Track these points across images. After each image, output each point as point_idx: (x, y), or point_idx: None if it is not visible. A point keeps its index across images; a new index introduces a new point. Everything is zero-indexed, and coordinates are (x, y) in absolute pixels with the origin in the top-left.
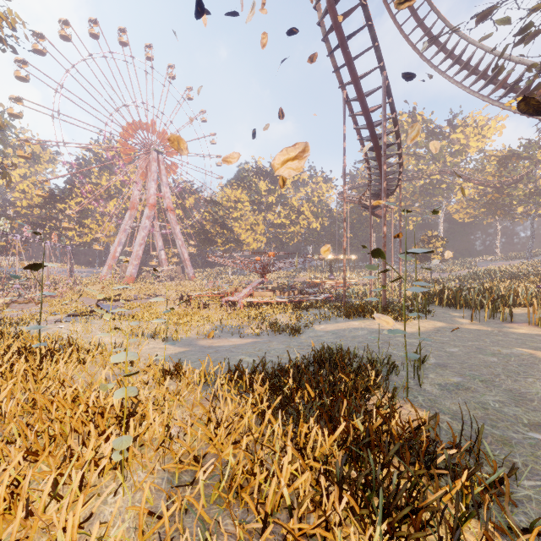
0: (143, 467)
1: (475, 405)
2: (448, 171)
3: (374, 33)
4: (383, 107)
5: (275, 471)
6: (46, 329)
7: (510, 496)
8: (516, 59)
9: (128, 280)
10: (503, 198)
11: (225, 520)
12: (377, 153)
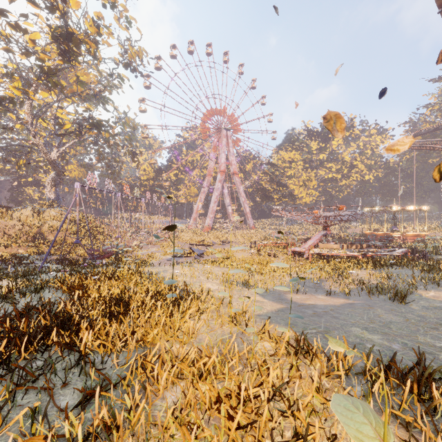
0: None
1: None
2: None
3: None
4: None
5: None
6: (165, 270)
7: None
8: None
9: (206, 229)
10: None
11: None
12: None
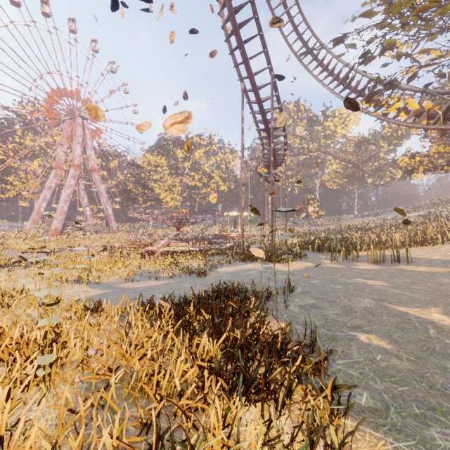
0: (64, 382)
1: (320, 317)
2: (322, 149)
3: (264, 41)
4: (271, 99)
5: (171, 370)
6: None
7: (329, 370)
8: (362, 73)
9: (52, 233)
10: (358, 172)
11: (131, 409)
12: (268, 133)
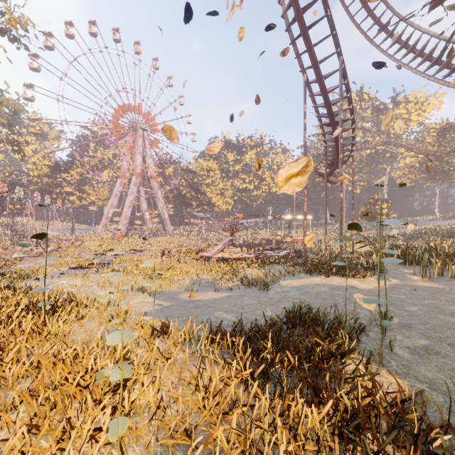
0: (137, 440)
1: (450, 372)
2: (392, 142)
3: (332, 22)
4: (340, 88)
5: None
6: (51, 283)
7: None
8: None
9: (118, 236)
10: (442, 165)
11: None
12: (333, 128)
